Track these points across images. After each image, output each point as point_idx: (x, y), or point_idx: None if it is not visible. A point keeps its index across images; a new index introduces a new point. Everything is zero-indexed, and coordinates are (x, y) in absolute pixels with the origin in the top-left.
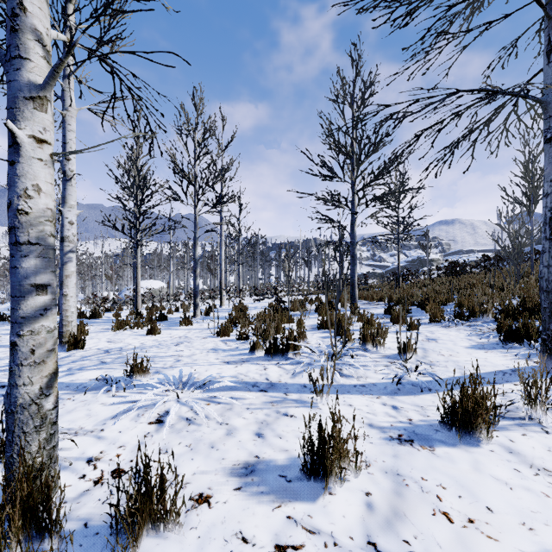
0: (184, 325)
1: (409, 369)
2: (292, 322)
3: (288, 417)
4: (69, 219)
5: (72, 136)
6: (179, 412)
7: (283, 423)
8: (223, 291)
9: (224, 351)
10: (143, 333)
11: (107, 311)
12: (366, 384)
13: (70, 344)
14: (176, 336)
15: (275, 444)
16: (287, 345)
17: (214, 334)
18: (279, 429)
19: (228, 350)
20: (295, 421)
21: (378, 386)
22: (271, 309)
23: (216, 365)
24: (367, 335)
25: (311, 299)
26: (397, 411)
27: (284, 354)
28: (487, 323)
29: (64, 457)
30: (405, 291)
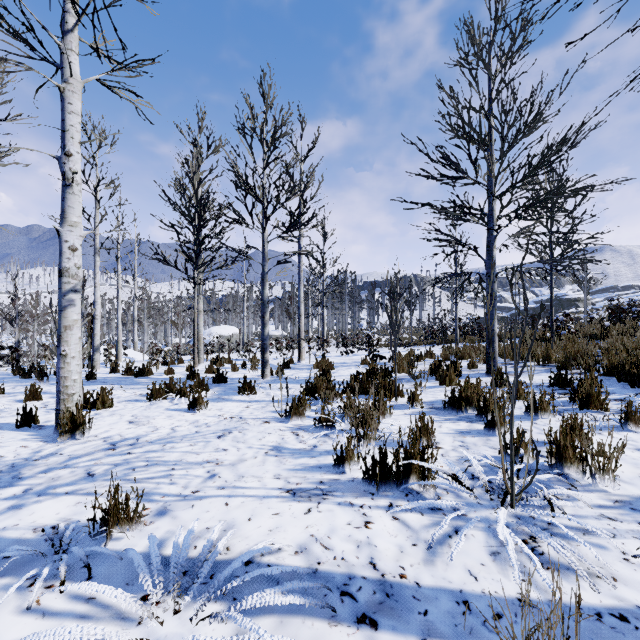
0: (244, 393)
1: None
2: (400, 395)
3: None
4: (69, 243)
5: (73, 121)
6: None
7: None
8: (302, 341)
9: (293, 455)
10: (185, 406)
11: (165, 365)
12: (625, 610)
13: (64, 431)
14: (226, 416)
15: None
16: (407, 464)
17: (281, 414)
18: None
19: (300, 453)
20: None
21: None
22: (366, 372)
23: (272, 500)
24: (567, 448)
25: (421, 355)
26: None
27: (400, 483)
28: None
29: None
30: (573, 347)
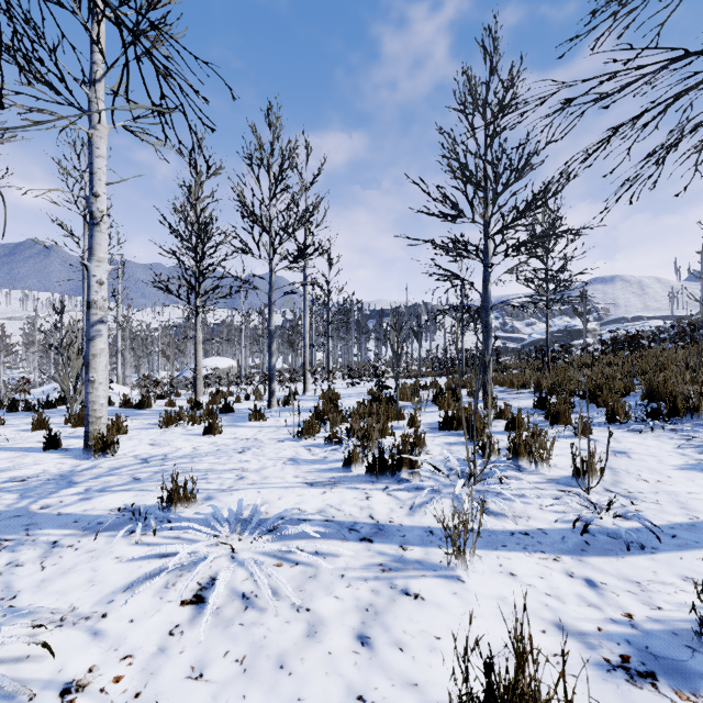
0: (254, 420)
1: (595, 505)
2: (402, 418)
3: (410, 600)
4: (97, 277)
5: (101, 164)
6: (232, 581)
7: (403, 612)
8: (308, 372)
9: (307, 463)
10: (199, 431)
11: (160, 398)
12: (529, 530)
13: (97, 449)
14: (242, 438)
15: (393, 666)
16: (400, 459)
17: (293, 435)
18: (396, 628)
19: (313, 462)
20: (423, 609)
21: (550, 536)
22: (372, 399)
23: (295, 488)
24: (521, 446)
25: (425, 385)
26: (598, 593)
27: (395, 474)
28: (702, 427)
29: (26, 679)
30: (560, 375)
